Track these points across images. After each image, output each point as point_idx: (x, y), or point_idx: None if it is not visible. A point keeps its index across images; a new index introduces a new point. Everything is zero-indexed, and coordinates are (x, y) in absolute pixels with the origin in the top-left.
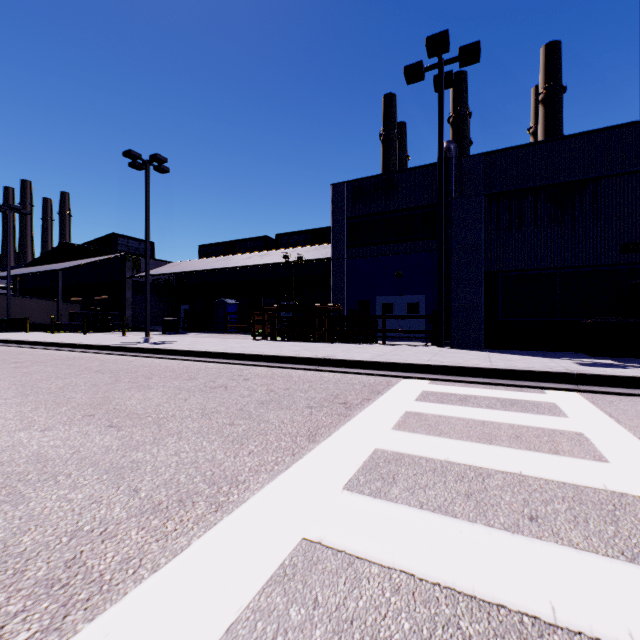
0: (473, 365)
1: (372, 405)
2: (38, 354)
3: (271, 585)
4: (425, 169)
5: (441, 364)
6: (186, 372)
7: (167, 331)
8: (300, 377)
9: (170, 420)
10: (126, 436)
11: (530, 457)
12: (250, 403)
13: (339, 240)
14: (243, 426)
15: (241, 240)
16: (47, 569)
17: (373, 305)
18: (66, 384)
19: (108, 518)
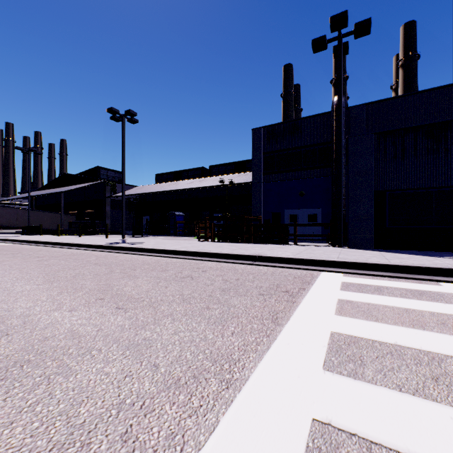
0: (376, 262)
1: (309, 293)
2: (52, 251)
3: None
4: (321, 116)
5: (350, 261)
6: (158, 265)
7: (135, 234)
8: (243, 270)
9: (160, 304)
10: (132, 317)
11: None
12: (215, 290)
13: (257, 169)
14: (217, 310)
15: (185, 170)
16: (107, 443)
17: (282, 216)
18: (77, 274)
19: (142, 392)
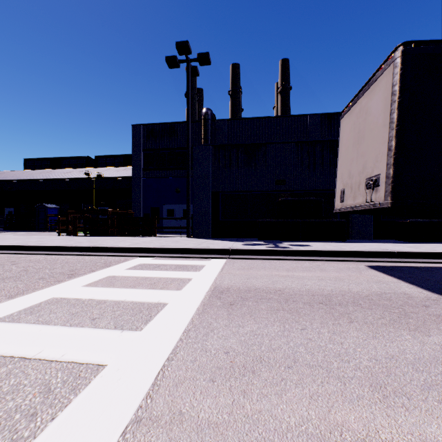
0: (183, 247)
1: (91, 274)
2: None
3: None
4: (194, 123)
5: (165, 247)
6: None
7: None
8: (64, 260)
9: None
10: None
11: (143, 292)
12: None
13: (137, 164)
14: None
15: (65, 158)
16: None
17: (161, 210)
18: None
19: None
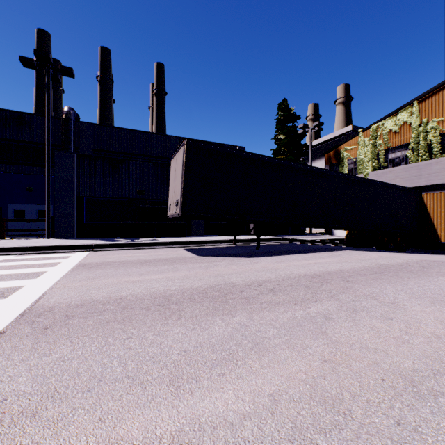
0: (47, 245)
1: None
2: None
3: None
4: (53, 119)
5: (27, 246)
6: None
7: None
8: None
9: None
10: None
11: (25, 270)
12: None
13: None
14: None
15: None
16: None
17: (5, 210)
18: None
19: None
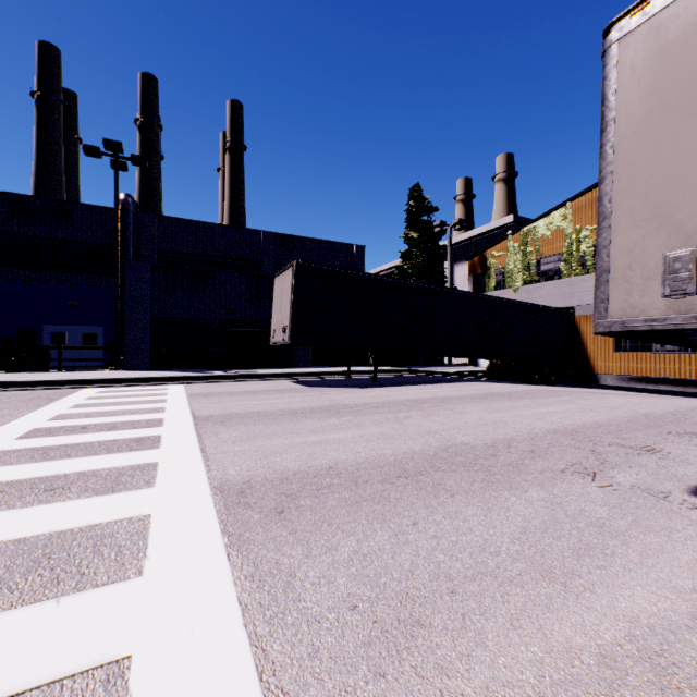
0: (134, 377)
1: (68, 397)
2: None
3: (56, 417)
4: (104, 210)
5: (113, 378)
6: None
7: None
8: None
9: None
10: None
11: (142, 398)
12: None
13: None
14: None
15: None
16: None
17: (40, 334)
18: None
19: None
